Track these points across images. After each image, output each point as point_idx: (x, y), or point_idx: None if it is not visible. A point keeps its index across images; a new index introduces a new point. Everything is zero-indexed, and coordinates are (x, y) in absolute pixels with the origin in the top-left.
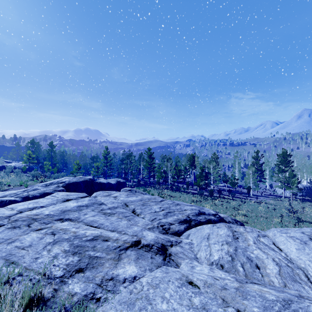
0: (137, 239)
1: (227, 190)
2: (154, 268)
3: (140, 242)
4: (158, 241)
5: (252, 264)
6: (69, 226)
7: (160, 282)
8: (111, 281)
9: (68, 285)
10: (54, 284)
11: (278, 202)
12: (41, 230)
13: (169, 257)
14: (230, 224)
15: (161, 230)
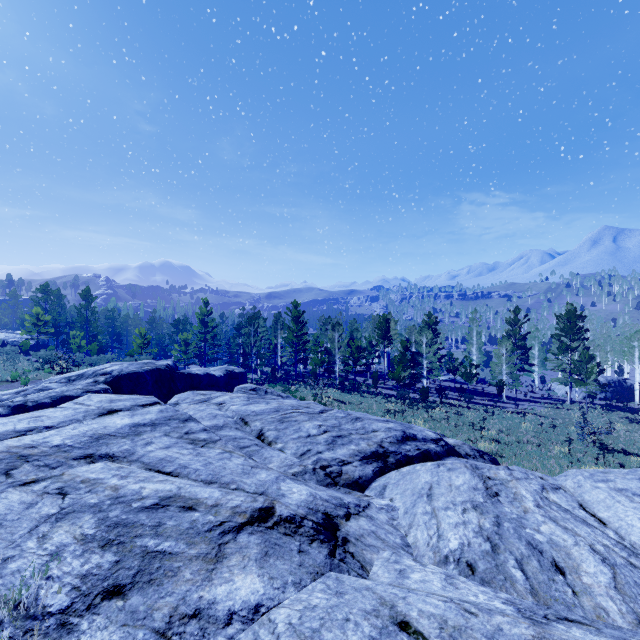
0: (265, 504)
1: (457, 389)
2: (306, 580)
3: (272, 510)
4: (315, 505)
5: (544, 562)
6: (104, 474)
7: (322, 624)
8: (195, 620)
9: (78, 638)
10: (40, 634)
11: (559, 412)
12: (34, 485)
13: (344, 548)
14: (470, 460)
15: (321, 477)
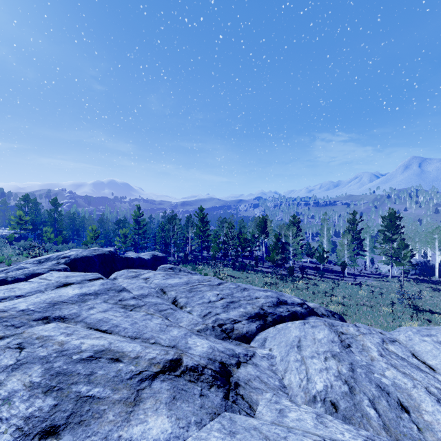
0: (174, 356)
1: (313, 268)
2: (206, 420)
3: (180, 361)
4: (214, 356)
5: (392, 402)
6: (55, 332)
7: None
8: None
9: None
10: None
11: (384, 284)
12: None
13: (236, 391)
14: (325, 318)
15: (219, 333)
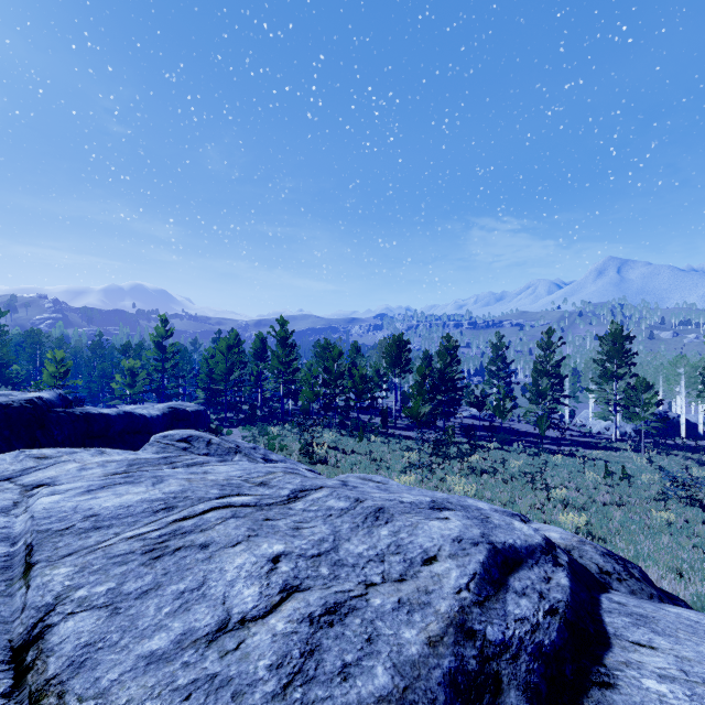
0: None
1: (485, 428)
2: None
3: None
4: None
5: None
6: None
7: None
8: None
9: None
10: None
11: (610, 454)
12: None
13: None
14: (642, 605)
15: None
